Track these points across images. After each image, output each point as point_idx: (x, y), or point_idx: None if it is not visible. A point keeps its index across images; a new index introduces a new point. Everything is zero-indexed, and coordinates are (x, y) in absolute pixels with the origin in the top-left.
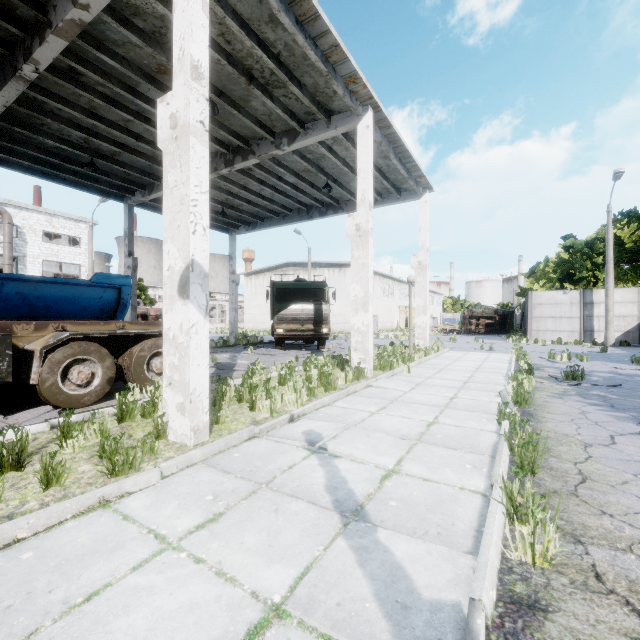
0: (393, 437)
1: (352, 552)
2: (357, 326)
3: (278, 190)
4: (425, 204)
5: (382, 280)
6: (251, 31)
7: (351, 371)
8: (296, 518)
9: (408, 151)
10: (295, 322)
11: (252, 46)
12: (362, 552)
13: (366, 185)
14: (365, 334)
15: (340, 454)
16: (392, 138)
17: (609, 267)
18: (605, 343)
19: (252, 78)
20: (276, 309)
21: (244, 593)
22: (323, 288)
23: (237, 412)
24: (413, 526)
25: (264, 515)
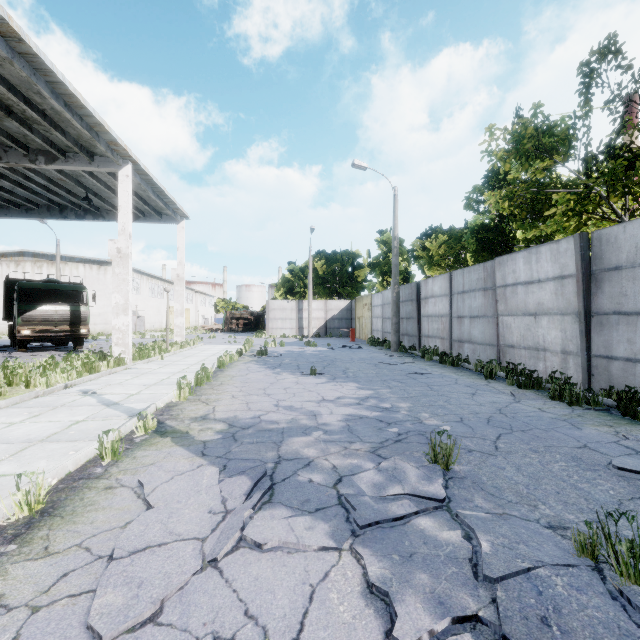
0: (139, 385)
1: (112, 409)
2: (118, 326)
3: (23, 185)
4: (183, 229)
5: (150, 280)
6: (18, 92)
7: (113, 360)
8: (83, 409)
9: (165, 192)
10: (47, 323)
11: (18, 102)
12: (116, 408)
13: (126, 220)
14: (125, 332)
15: (105, 393)
16: (150, 182)
17: (310, 287)
18: (308, 336)
19: (11, 112)
20: (21, 310)
21: (66, 421)
22: (81, 290)
23: (12, 391)
24: (140, 402)
25: (65, 411)
